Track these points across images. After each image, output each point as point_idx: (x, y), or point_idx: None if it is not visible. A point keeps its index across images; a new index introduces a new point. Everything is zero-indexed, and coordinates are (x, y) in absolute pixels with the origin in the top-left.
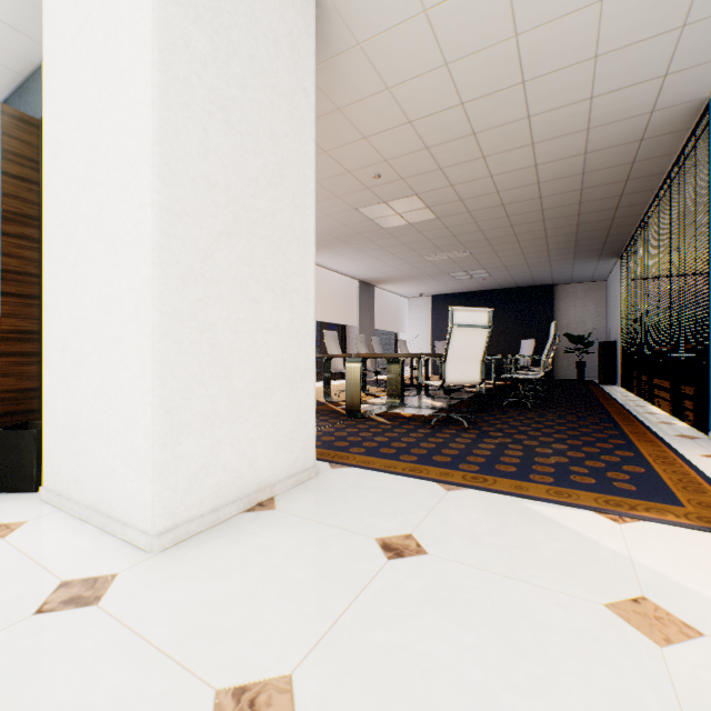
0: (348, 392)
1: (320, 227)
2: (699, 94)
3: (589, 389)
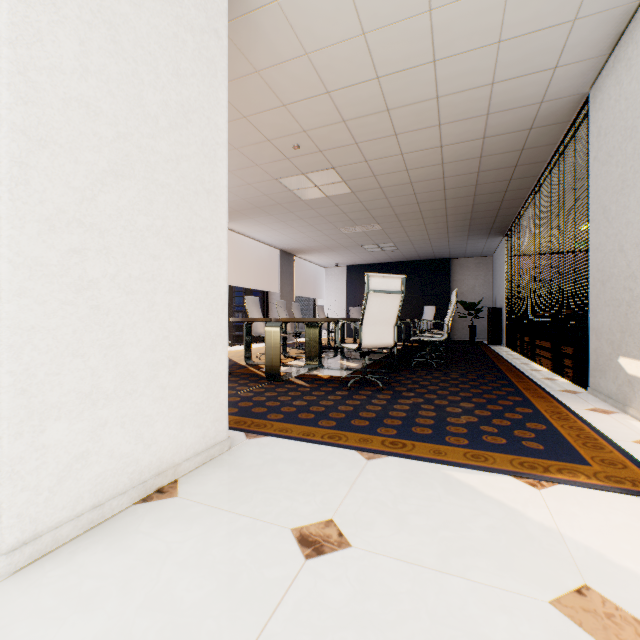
0: (267, 356)
1: (241, 195)
2: (580, 89)
3: (481, 349)
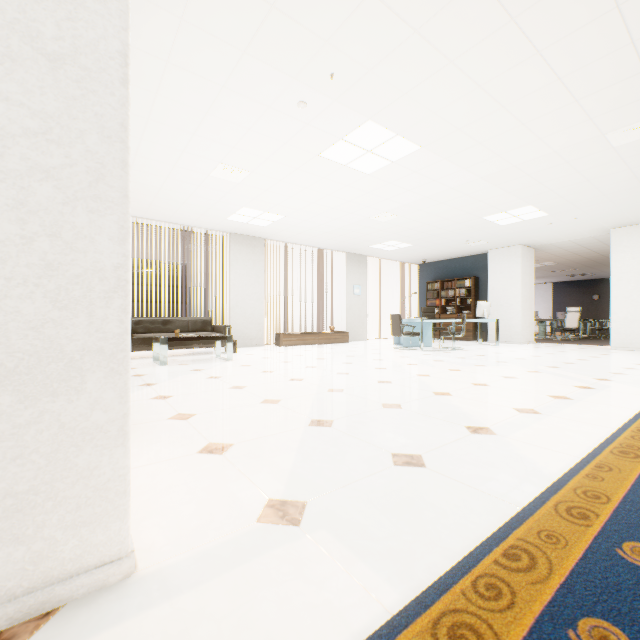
0: None
1: None
2: None
3: None
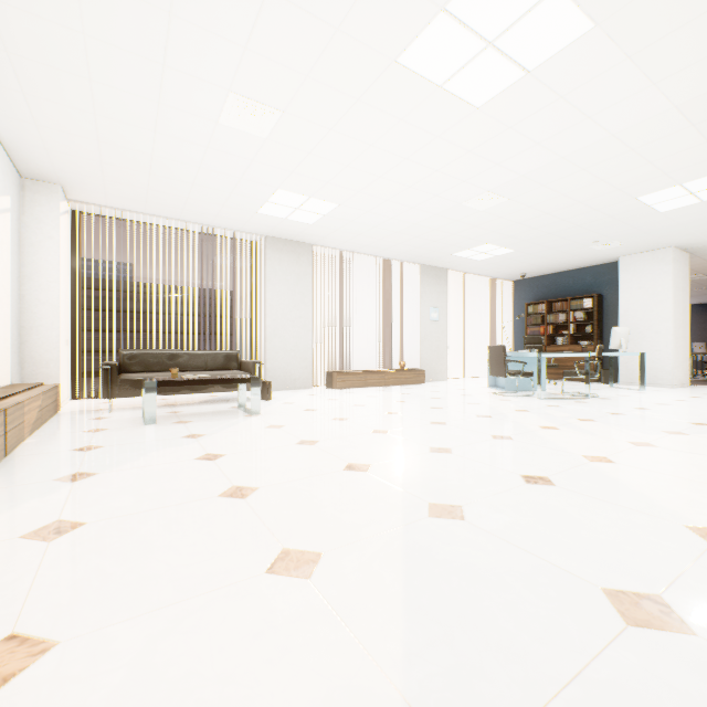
0: None
1: None
2: None
3: None
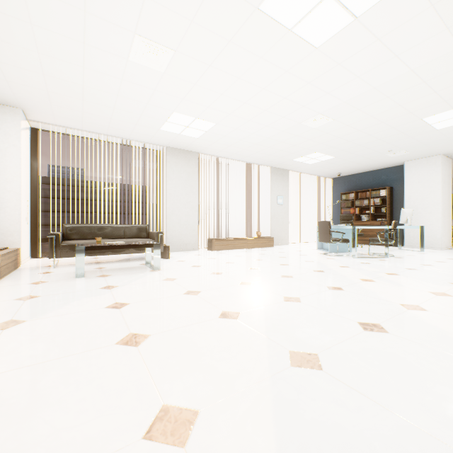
0: None
1: None
2: None
3: None
